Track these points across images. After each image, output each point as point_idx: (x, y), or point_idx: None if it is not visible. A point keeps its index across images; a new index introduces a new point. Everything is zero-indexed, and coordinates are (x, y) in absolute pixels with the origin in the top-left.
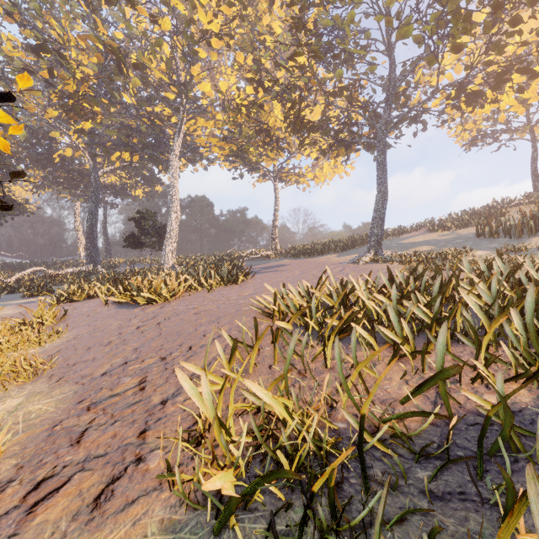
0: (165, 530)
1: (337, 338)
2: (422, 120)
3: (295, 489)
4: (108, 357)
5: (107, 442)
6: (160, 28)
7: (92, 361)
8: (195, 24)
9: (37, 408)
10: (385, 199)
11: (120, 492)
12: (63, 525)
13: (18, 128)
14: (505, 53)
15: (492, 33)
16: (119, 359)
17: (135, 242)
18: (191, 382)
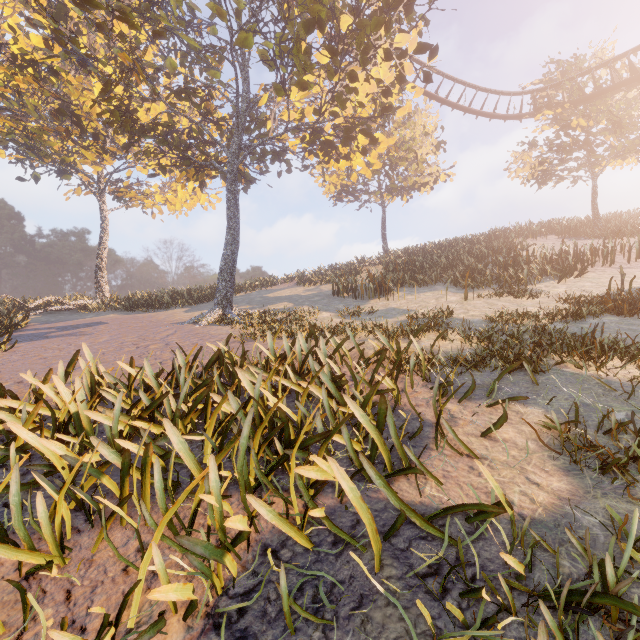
0: None
1: None
2: (286, 159)
3: None
4: None
5: None
6: None
7: None
8: None
9: None
10: (236, 243)
11: None
12: None
13: None
14: (349, 109)
15: (335, 82)
16: None
17: None
18: None
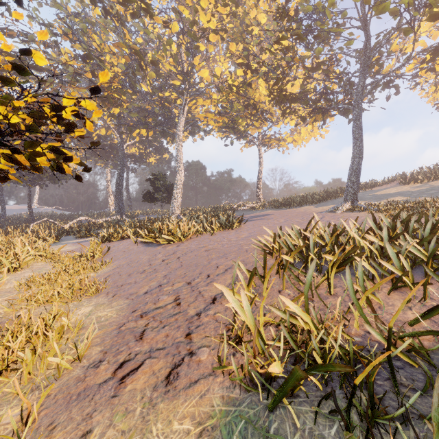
0: (227, 403)
1: (347, 267)
2: (395, 84)
3: (328, 384)
4: (145, 281)
5: (163, 340)
6: (170, 31)
7: (134, 284)
8: (197, 25)
9: (104, 314)
10: (360, 156)
11: (183, 374)
12: (148, 393)
13: (99, 111)
14: None
15: None
16: (154, 282)
17: (150, 198)
18: (233, 296)
